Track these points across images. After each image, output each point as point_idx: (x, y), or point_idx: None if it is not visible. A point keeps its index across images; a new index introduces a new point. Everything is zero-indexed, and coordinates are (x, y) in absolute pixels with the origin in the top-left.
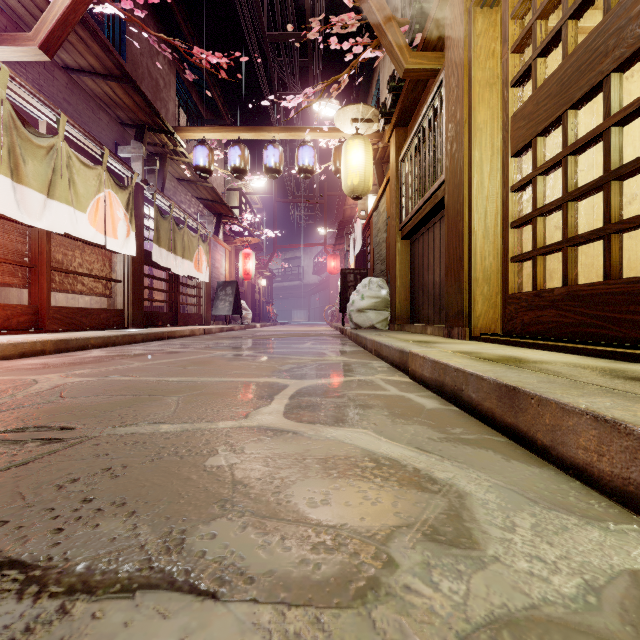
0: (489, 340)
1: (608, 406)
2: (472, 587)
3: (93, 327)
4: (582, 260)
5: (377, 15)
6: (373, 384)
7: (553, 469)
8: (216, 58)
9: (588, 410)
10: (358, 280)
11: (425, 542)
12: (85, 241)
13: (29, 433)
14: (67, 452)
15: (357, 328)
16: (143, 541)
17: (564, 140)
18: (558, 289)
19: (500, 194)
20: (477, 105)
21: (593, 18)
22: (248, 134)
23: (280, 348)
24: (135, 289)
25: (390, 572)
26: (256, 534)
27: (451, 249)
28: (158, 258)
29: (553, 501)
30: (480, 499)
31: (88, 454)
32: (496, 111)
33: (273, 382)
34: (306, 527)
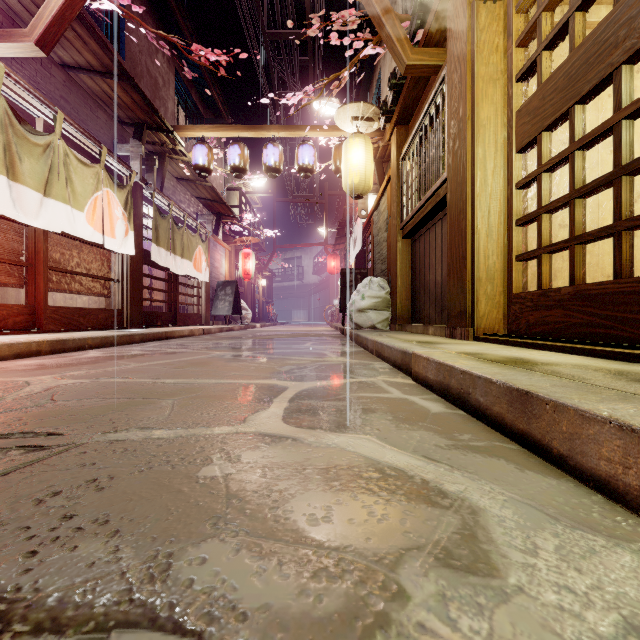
0: (493, 341)
1: (632, 413)
2: (495, 625)
3: (91, 327)
4: (587, 259)
5: (378, 11)
6: (375, 386)
7: (571, 480)
8: (215, 55)
9: (611, 418)
10: (358, 280)
11: (439, 568)
12: (83, 240)
13: (14, 440)
14: (51, 461)
15: (357, 328)
16: (124, 567)
17: (571, 135)
18: (565, 288)
19: (504, 192)
20: (480, 101)
21: (598, 13)
22: (248, 133)
23: (280, 348)
24: (134, 289)
25: (401, 606)
26: (251, 558)
27: (453, 248)
28: (157, 258)
29: (576, 518)
30: (496, 516)
31: (74, 463)
32: (500, 107)
33: (272, 384)
34: (306, 549)
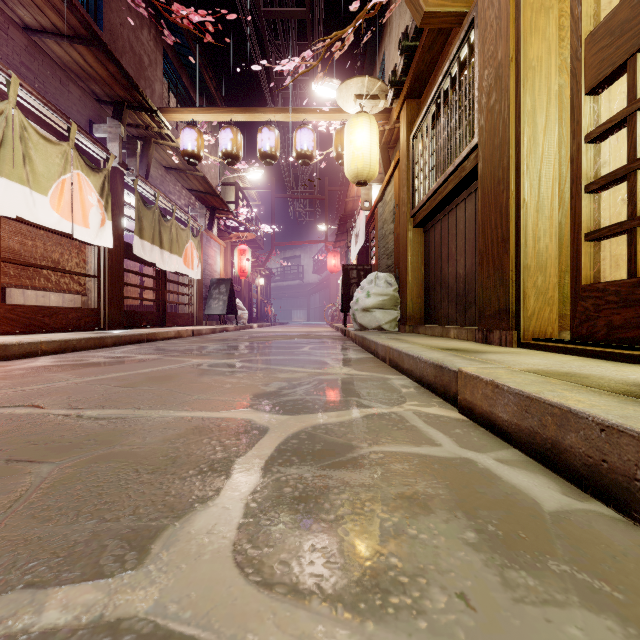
0: (553, 349)
1: None
2: None
3: (59, 328)
4: None
5: None
6: (406, 426)
7: None
8: (199, 15)
9: None
10: (361, 277)
11: None
12: (48, 229)
13: None
14: None
15: (362, 329)
16: None
17: None
18: None
19: (557, 155)
20: (528, 35)
21: None
22: (241, 116)
23: (272, 354)
24: (112, 286)
25: None
26: None
27: (488, 230)
28: (140, 252)
29: None
30: None
31: None
32: (554, 43)
33: (245, 421)
34: None
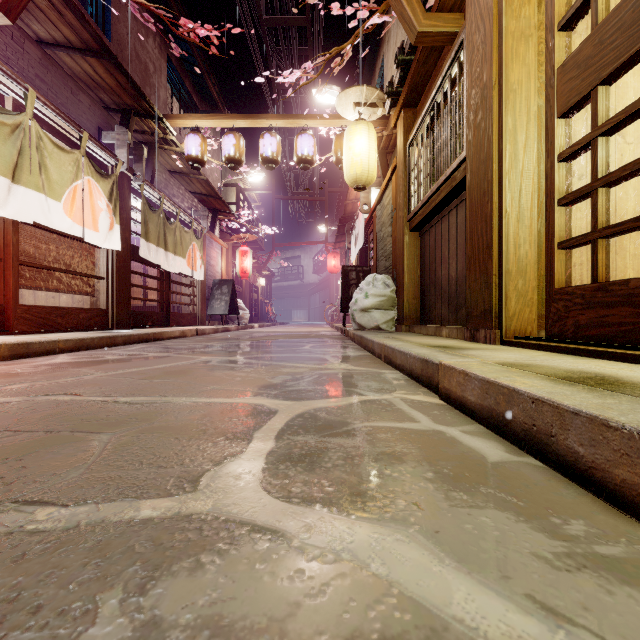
0: (530, 345)
1: None
2: None
3: (71, 328)
4: (631, 249)
5: None
6: (393, 409)
7: None
8: (205, 30)
9: None
10: (360, 278)
11: None
12: (61, 233)
13: None
14: None
15: (360, 329)
16: None
17: None
18: (636, 280)
19: (537, 169)
20: (510, 61)
21: None
22: (243, 122)
23: (275, 352)
24: (120, 287)
25: None
26: None
27: (475, 237)
28: (146, 254)
29: None
30: None
31: None
32: (533, 68)
33: (257, 405)
34: None
